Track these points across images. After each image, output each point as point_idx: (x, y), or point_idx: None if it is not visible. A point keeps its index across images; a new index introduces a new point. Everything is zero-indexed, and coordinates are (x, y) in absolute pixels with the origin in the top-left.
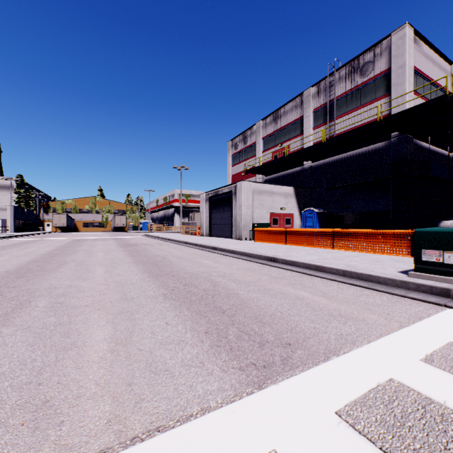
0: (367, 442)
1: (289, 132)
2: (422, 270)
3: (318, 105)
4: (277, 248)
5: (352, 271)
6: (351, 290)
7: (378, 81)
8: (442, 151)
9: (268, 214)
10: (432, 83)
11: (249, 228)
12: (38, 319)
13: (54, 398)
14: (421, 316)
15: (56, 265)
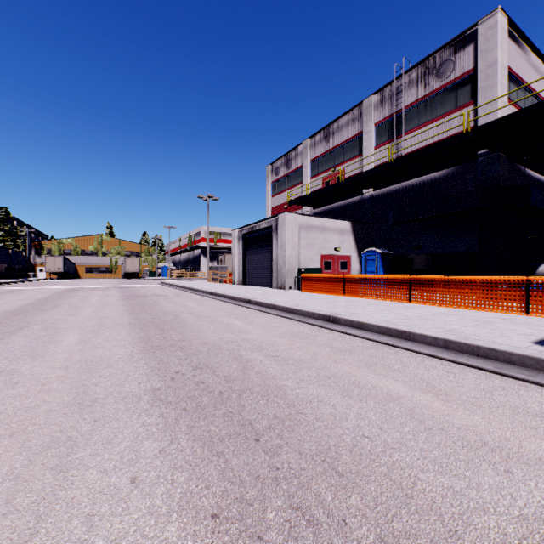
0: None
1: (344, 152)
2: None
3: (382, 118)
4: (334, 301)
5: (460, 342)
6: (470, 377)
7: (460, 85)
8: (539, 177)
9: (319, 255)
10: (527, 89)
11: (294, 274)
12: None
13: None
14: None
15: (11, 329)
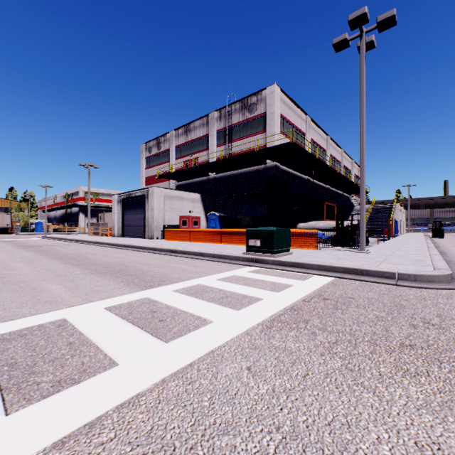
0: (178, 293)
1: (198, 145)
2: (249, 250)
3: (220, 128)
4: (181, 244)
5: (217, 254)
6: (212, 263)
7: (259, 120)
8: (301, 175)
9: (178, 216)
10: (293, 127)
11: (161, 228)
12: (2, 287)
13: (51, 300)
14: (234, 269)
15: None
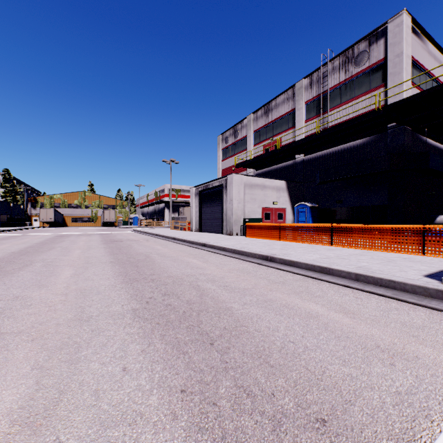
0: None
1: (280, 125)
2: None
3: (311, 97)
4: (271, 244)
5: (368, 275)
6: (373, 301)
7: (373, 71)
8: (437, 145)
9: (260, 208)
10: (427, 74)
11: (240, 223)
12: None
13: None
14: None
15: (18, 266)
